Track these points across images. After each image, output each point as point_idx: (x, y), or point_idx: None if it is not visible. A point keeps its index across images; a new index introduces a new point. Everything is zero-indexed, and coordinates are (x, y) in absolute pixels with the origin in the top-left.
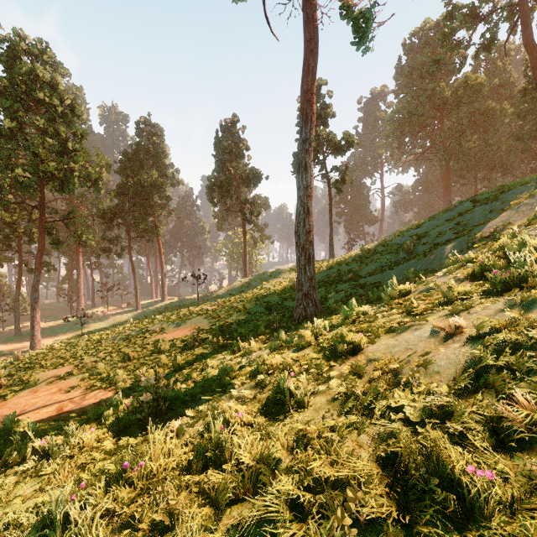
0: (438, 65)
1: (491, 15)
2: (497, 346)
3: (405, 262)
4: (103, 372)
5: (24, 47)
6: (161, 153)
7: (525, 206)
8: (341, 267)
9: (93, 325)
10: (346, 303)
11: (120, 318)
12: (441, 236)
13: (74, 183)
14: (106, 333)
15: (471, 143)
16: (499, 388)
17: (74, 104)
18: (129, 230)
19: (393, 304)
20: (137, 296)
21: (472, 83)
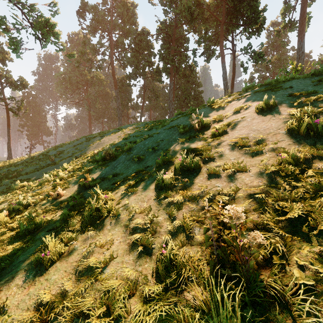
0: (79, 64)
1: (104, 52)
2: (13, 204)
3: (47, 167)
4: None
5: None
6: None
7: (92, 147)
8: (11, 168)
9: None
10: (4, 192)
11: None
12: (68, 154)
13: None
14: None
15: (99, 105)
16: (1, 213)
17: None
18: None
19: (13, 193)
20: None
21: (99, 77)
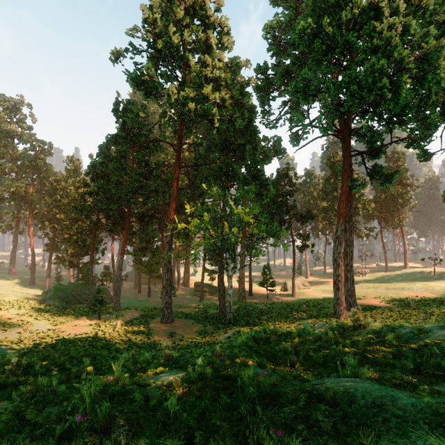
0: None
1: None
2: None
3: None
4: (388, 300)
5: (338, 159)
6: (403, 171)
7: None
8: None
9: (361, 276)
10: None
11: (376, 275)
12: None
13: (359, 214)
14: (379, 285)
15: None
16: None
17: (358, 175)
18: (380, 222)
19: None
20: (386, 263)
21: None
